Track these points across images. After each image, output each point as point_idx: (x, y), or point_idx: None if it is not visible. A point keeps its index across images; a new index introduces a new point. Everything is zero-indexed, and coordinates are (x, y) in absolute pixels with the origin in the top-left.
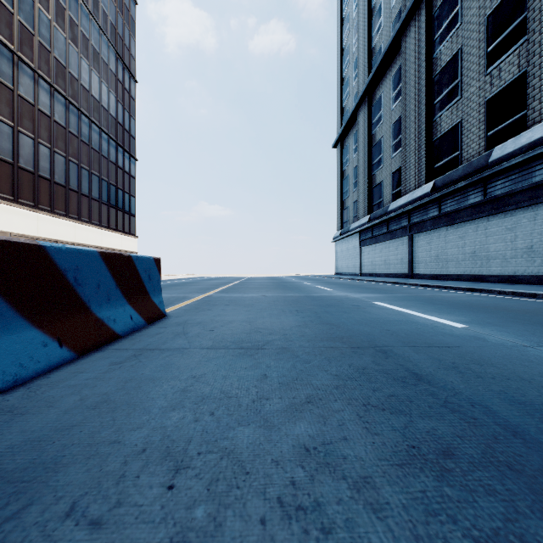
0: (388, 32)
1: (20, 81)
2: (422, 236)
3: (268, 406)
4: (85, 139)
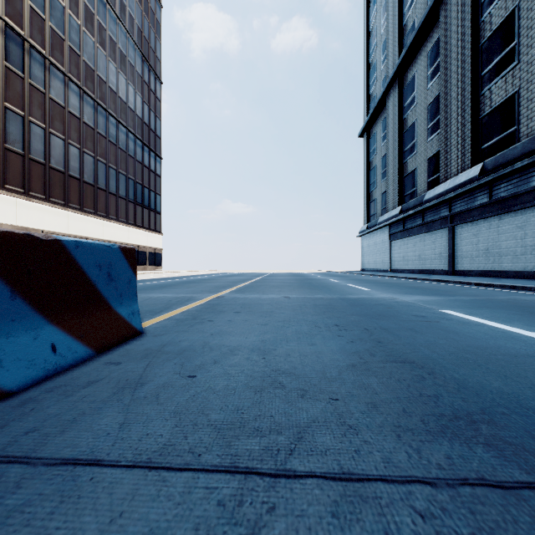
0: (422, 5)
1: (52, 85)
2: (466, 227)
3: None
4: (112, 139)
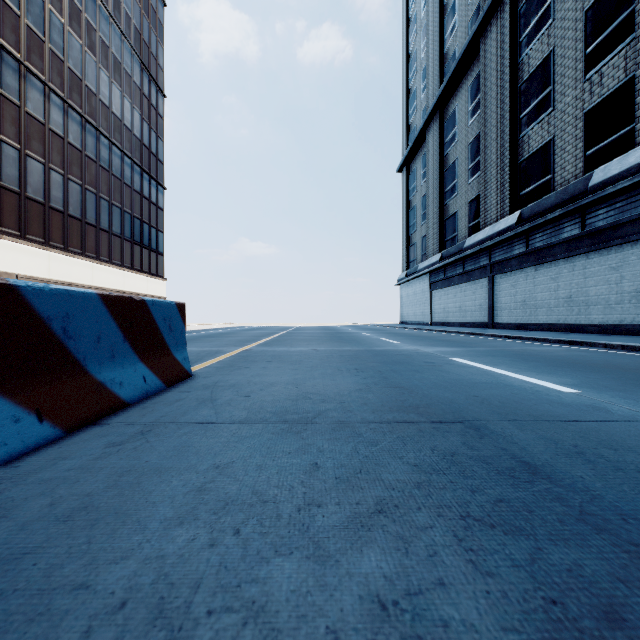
0: (463, 33)
1: (28, 96)
2: (505, 277)
3: (320, 519)
4: (104, 164)
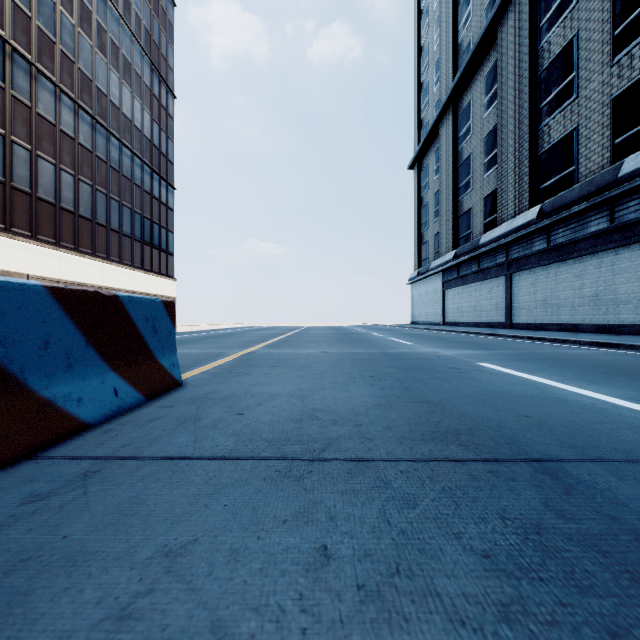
0: (478, 23)
1: (39, 97)
2: (524, 275)
3: None
4: (115, 165)
